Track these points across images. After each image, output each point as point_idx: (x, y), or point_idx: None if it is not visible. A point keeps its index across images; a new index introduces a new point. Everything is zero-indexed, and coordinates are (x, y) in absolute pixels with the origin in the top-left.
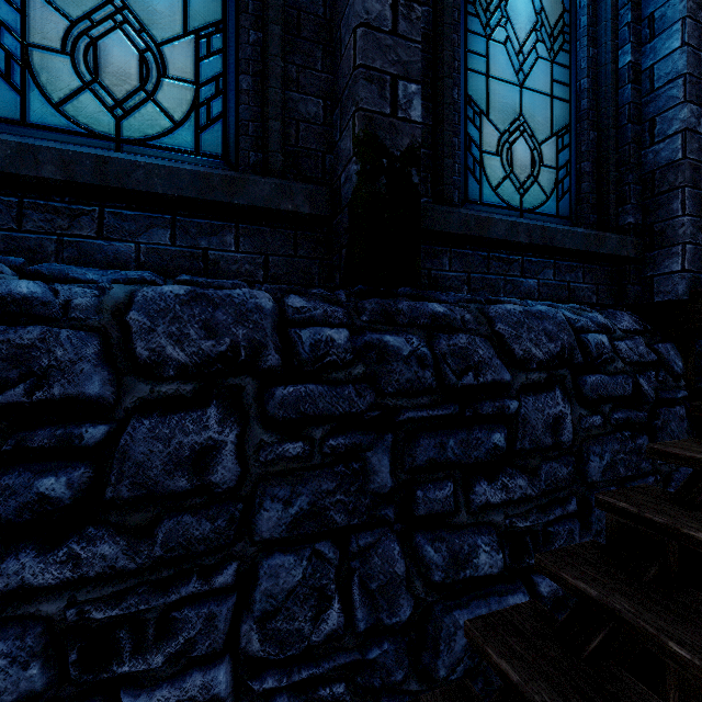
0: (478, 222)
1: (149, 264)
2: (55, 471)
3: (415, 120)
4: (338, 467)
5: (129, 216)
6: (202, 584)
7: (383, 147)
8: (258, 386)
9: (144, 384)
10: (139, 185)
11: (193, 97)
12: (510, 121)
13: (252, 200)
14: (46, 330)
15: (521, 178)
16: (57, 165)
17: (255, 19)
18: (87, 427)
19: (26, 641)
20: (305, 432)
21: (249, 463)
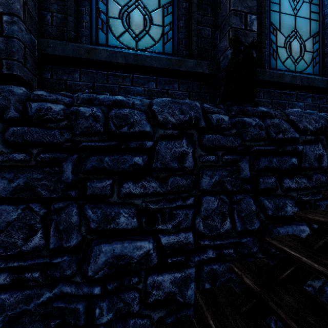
0: (278, 75)
1: (148, 96)
2: (138, 155)
3: (254, 30)
4: (227, 167)
5: (141, 77)
6: (182, 202)
7: (241, 42)
8: (197, 134)
9: (161, 130)
10: (148, 64)
11: (162, 31)
12: (290, 32)
13: (187, 68)
14: (130, 110)
15: (295, 57)
16: (122, 57)
17: None
18: (147, 141)
19: (132, 210)
20: (215, 153)
21: (197, 161)
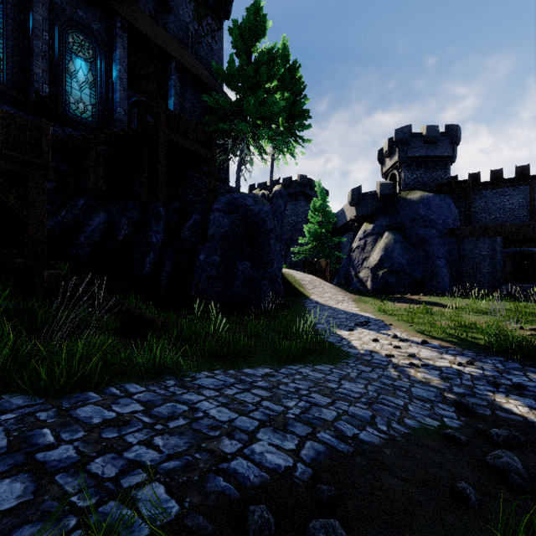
0: (66, 114)
1: None
2: None
3: (47, 92)
4: None
5: None
6: None
7: (40, 94)
8: None
9: None
10: None
11: None
12: (78, 98)
13: (12, 94)
14: None
15: (81, 111)
16: None
17: (11, 62)
18: None
19: None
20: None
21: None
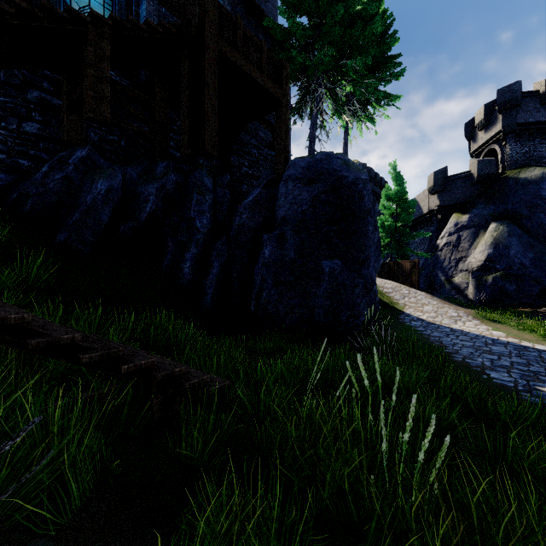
0: None
1: None
2: None
3: None
4: None
5: None
6: None
7: None
8: None
9: None
10: None
11: None
12: (85, 5)
13: None
14: None
15: None
16: None
17: None
18: None
19: None
20: None
21: None
